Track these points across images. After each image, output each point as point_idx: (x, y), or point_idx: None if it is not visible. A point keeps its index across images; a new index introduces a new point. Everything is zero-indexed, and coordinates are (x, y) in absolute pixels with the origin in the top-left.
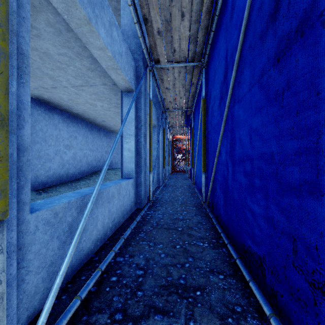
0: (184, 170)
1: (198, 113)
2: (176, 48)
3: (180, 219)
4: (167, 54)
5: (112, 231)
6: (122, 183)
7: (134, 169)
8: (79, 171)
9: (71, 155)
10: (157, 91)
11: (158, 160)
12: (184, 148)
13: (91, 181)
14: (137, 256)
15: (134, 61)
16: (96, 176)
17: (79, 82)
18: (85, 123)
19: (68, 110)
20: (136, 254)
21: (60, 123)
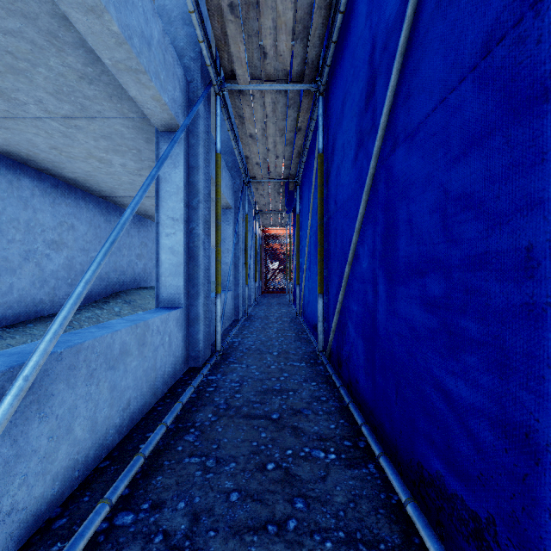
0: (282, 290)
1: (309, 185)
2: (268, 49)
3: (276, 390)
4: (250, 60)
5: (122, 432)
6: (152, 321)
7: (182, 290)
8: None
9: (63, 262)
10: (232, 139)
11: (235, 271)
12: (282, 251)
13: (104, 311)
14: (172, 503)
15: (184, 72)
16: (117, 303)
17: (66, 107)
18: (92, 199)
19: (53, 172)
20: (171, 497)
21: (35, 197)
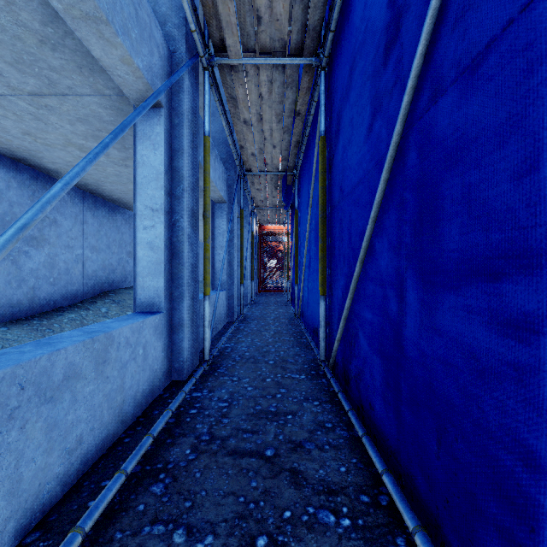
0: (280, 288)
1: (309, 176)
2: (262, 12)
3: (271, 413)
4: (242, 27)
5: (68, 481)
6: (117, 331)
7: (163, 292)
8: (64, 293)
9: (44, 259)
10: (224, 125)
11: (230, 269)
12: (280, 248)
13: (90, 312)
14: None
15: (166, 41)
16: (104, 303)
17: (31, 81)
18: (78, 193)
19: (32, 163)
20: None
21: (11, 189)
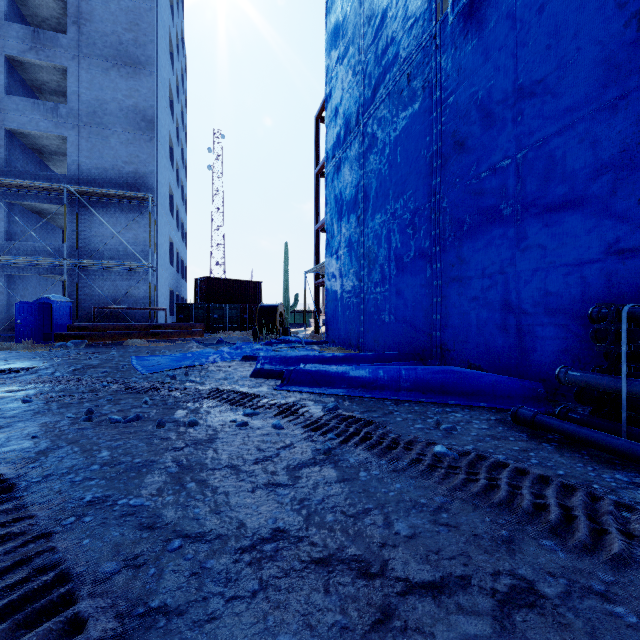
0: None
1: None
2: None
3: None
4: None
5: None
6: None
7: None
8: None
9: None
10: None
11: None
12: None
13: None
14: None
15: None
16: None
17: None
18: None
19: None
20: None
21: None
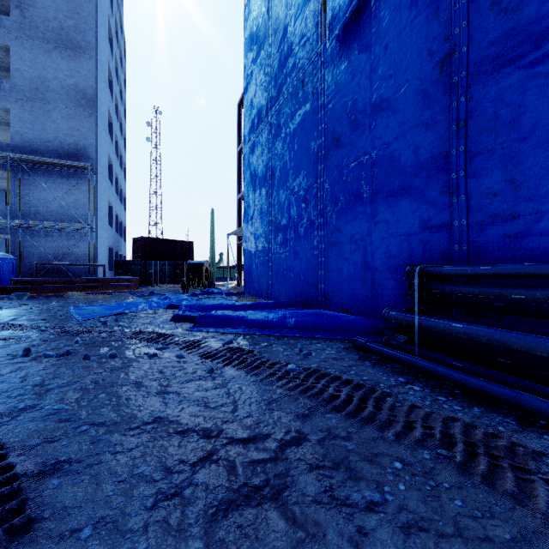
0: None
1: None
2: None
3: None
4: None
5: None
6: None
7: None
8: None
9: None
10: None
11: None
12: None
13: None
14: None
15: None
16: None
17: None
18: None
19: None
20: None
21: None
